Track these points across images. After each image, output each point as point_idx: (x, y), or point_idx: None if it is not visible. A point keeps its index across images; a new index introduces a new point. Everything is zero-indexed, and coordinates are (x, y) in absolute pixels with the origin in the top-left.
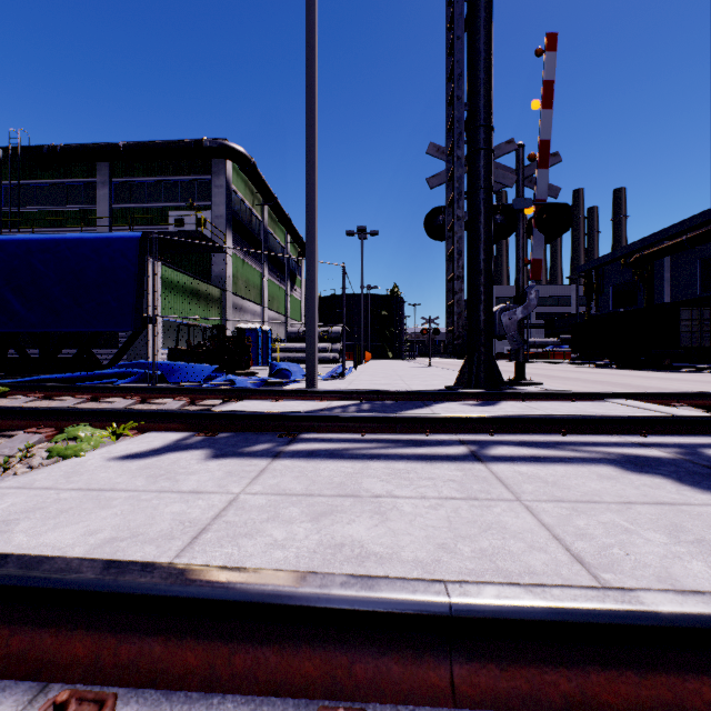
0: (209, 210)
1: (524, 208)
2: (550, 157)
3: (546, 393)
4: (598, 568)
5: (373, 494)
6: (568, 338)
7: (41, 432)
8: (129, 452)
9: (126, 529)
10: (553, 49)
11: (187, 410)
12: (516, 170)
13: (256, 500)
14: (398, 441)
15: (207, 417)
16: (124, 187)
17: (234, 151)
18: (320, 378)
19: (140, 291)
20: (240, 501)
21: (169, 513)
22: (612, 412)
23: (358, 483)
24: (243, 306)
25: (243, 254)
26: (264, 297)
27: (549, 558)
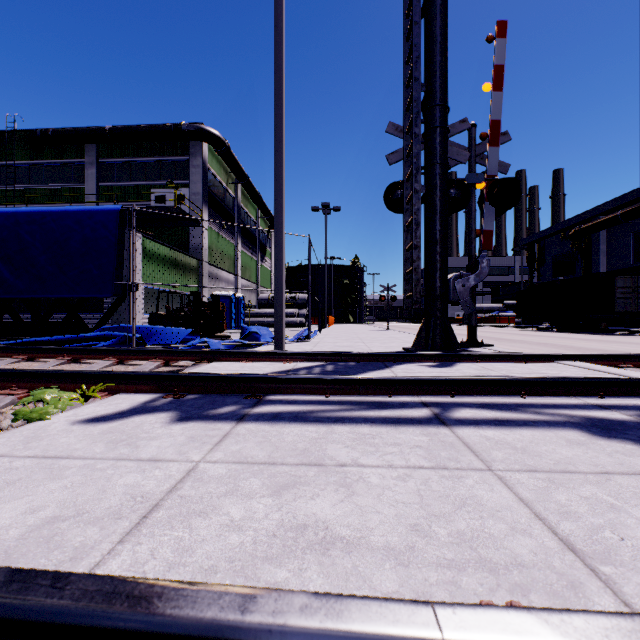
0: (187, 188)
1: (477, 183)
2: (500, 136)
3: (499, 355)
4: (594, 558)
5: (338, 463)
6: (512, 304)
7: (14, 394)
8: (95, 415)
9: (71, 505)
10: (503, 36)
11: (156, 372)
12: (468, 148)
13: (215, 469)
14: (361, 403)
15: (176, 379)
16: (110, 167)
17: (210, 134)
18: (287, 340)
19: (120, 260)
20: (199, 471)
21: (122, 486)
22: (564, 373)
23: (322, 450)
24: (218, 275)
25: (218, 228)
26: (238, 267)
27: (536, 544)
